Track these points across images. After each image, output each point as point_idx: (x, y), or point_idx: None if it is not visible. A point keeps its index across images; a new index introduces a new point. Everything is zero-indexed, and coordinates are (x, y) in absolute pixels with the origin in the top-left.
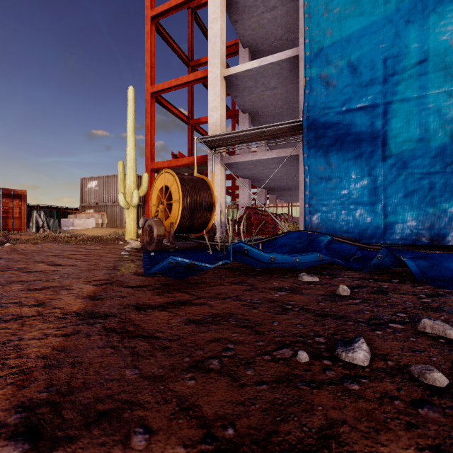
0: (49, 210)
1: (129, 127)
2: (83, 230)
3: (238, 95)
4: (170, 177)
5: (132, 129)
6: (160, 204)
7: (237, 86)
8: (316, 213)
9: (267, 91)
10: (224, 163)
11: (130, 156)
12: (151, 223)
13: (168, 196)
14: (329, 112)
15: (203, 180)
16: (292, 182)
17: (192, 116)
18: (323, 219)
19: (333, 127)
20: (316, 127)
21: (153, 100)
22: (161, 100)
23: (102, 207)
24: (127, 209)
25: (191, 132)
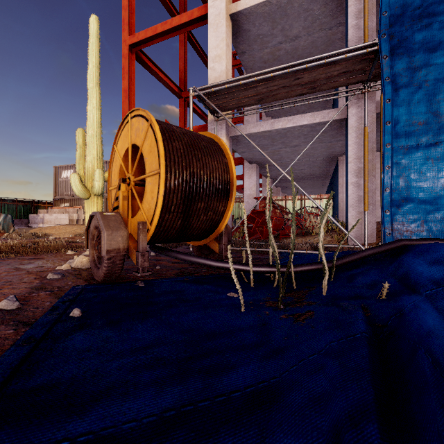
0: (15, 204)
1: (91, 75)
2: (49, 228)
3: (246, 50)
4: (142, 123)
5: (94, 78)
6: (121, 184)
7: (247, 34)
8: (407, 203)
9: (285, 43)
10: (230, 135)
11: (92, 118)
12: (97, 222)
13: (143, 171)
14: (435, 20)
15: (209, 137)
16: (308, 170)
17: (185, 88)
18: (421, 215)
19: (442, 48)
20: (407, 50)
21: (133, 57)
22: (145, 59)
23: (78, 201)
24: (86, 200)
25: (183, 107)
